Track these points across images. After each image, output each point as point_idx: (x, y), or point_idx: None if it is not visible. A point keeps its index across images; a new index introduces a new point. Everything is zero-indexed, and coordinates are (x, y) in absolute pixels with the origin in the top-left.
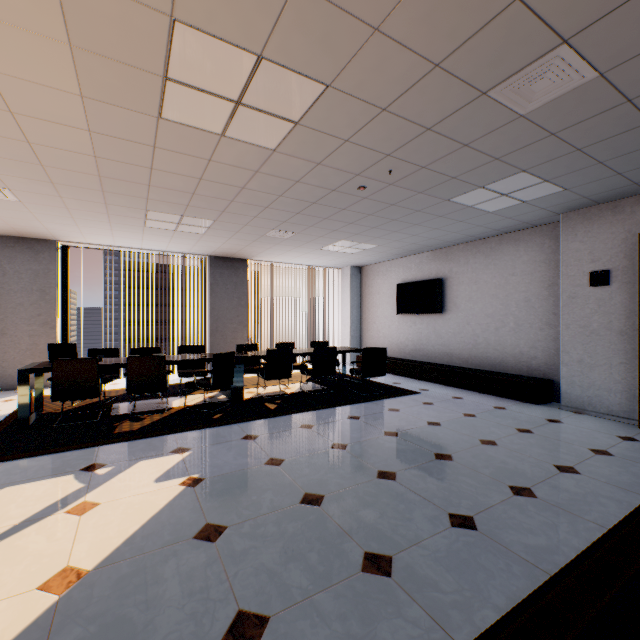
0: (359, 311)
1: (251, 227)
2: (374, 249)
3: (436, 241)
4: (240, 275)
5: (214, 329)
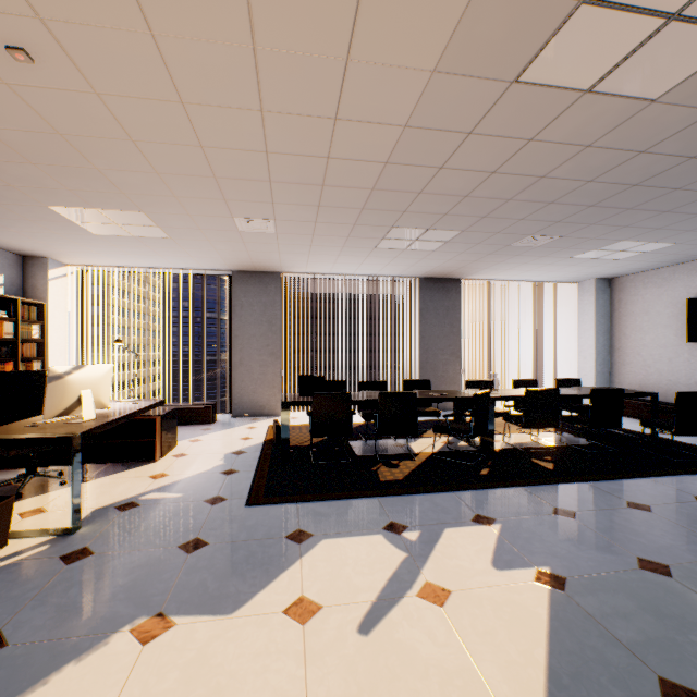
0: (607, 338)
1: (502, 235)
2: (661, 250)
3: None
4: (451, 298)
5: (423, 361)
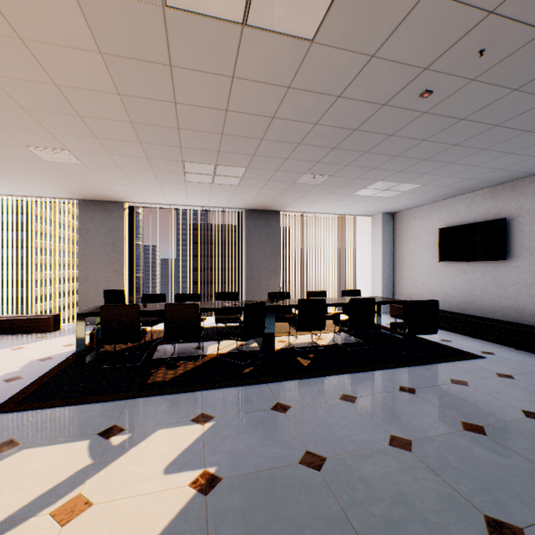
0: (391, 259)
1: (282, 173)
2: (415, 190)
3: (502, 173)
4: (272, 226)
5: (249, 276)
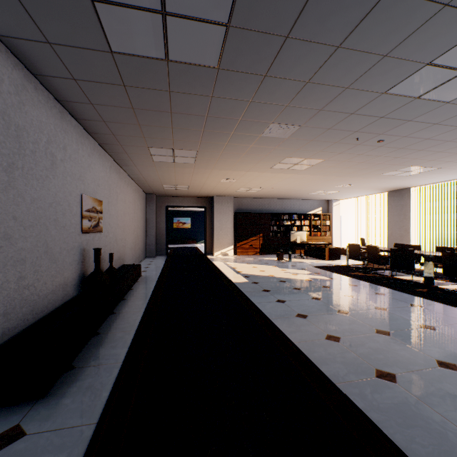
0: None
1: (441, 159)
2: None
3: None
4: None
5: None
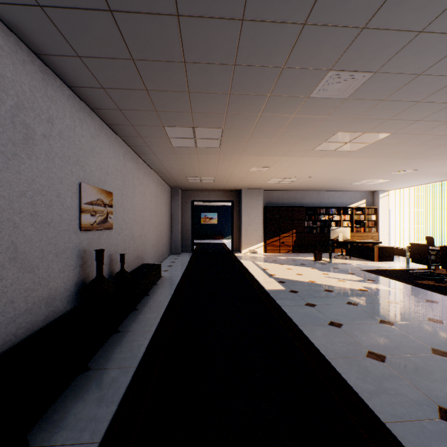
0: None
1: None
2: None
3: None
4: None
5: None
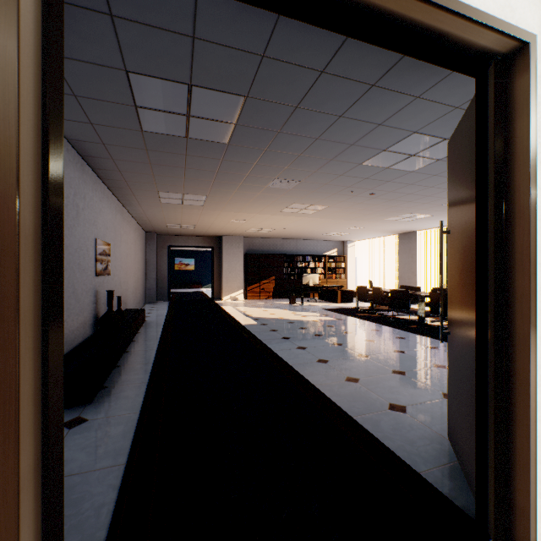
0: None
1: (430, 208)
2: None
3: None
4: None
5: None
